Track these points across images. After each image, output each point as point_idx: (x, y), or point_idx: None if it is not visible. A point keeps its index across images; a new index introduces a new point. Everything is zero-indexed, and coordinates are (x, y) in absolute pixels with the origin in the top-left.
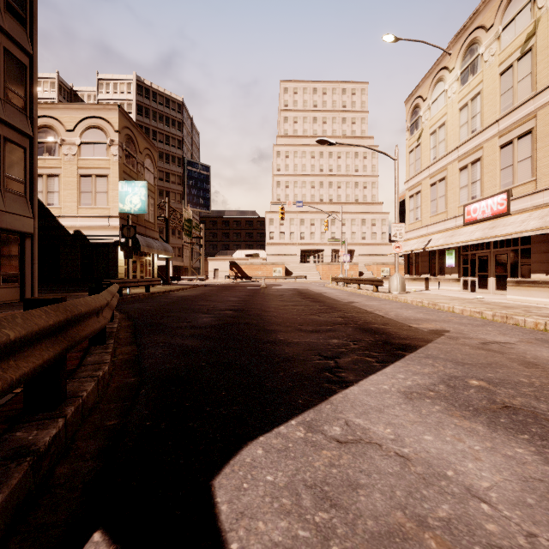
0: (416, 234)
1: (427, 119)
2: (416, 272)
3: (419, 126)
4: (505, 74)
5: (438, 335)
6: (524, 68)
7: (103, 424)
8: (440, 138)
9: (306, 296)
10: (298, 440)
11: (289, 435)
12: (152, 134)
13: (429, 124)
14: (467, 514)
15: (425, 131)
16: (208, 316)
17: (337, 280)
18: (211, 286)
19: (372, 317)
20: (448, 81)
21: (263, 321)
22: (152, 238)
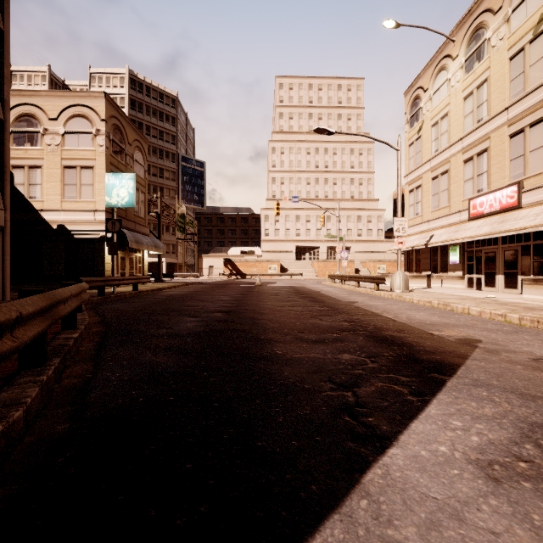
0: (416, 230)
1: (428, 110)
2: (416, 269)
3: (419, 118)
4: (515, 58)
5: (472, 347)
6: (537, 50)
7: None
8: (442, 129)
9: (304, 295)
10: None
11: None
12: (145, 129)
13: (430, 116)
14: None
15: (426, 123)
16: (194, 319)
17: (334, 278)
18: (204, 284)
19: (382, 321)
20: (451, 70)
21: (257, 326)
22: (142, 233)
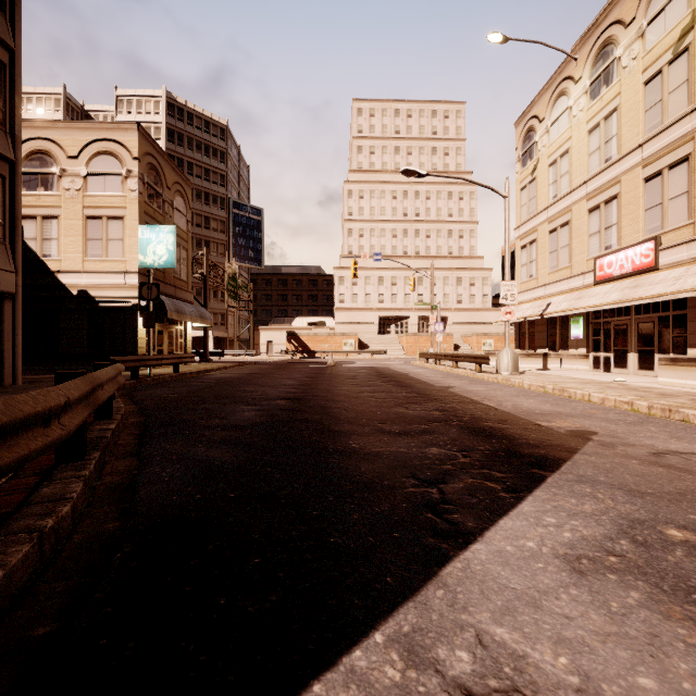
0: (530, 296)
1: (545, 146)
2: (530, 345)
3: (533, 155)
4: (651, 83)
5: (584, 440)
6: (678, 74)
7: (26, 634)
8: (562, 170)
9: (387, 378)
10: (391, 693)
11: (372, 676)
12: (187, 167)
13: (547, 152)
14: None
15: (541, 162)
16: (252, 408)
17: (427, 357)
18: (262, 364)
19: (482, 410)
20: (573, 96)
21: (329, 416)
22: (184, 300)
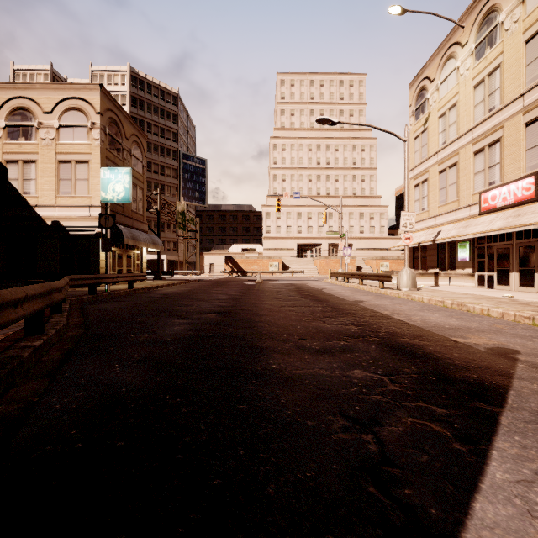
0: (422, 226)
1: (435, 101)
2: (422, 266)
3: (425, 109)
4: (532, 41)
5: (511, 361)
6: None
7: None
8: (450, 120)
9: (305, 293)
10: None
11: None
12: (146, 126)
13: (437, 107)
14: None
15: (432, 114)
16: (183, 322)
17: (337, 275)
18: (204, 282)
19: (394, 325)
20: (460, 58)
21: (252, 331)
22: (140, 230)
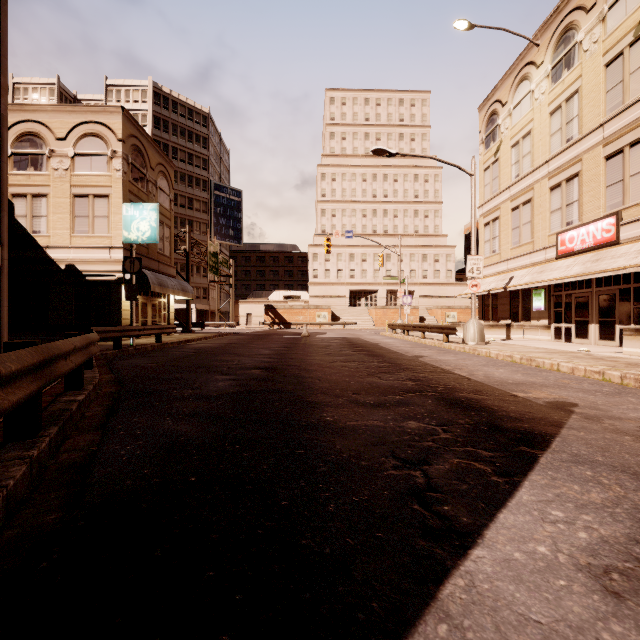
0: (493, 270)
1: (507, 128)
2: (493, 317)
3: (496, 137)
4: (613, 64)
5: (566, 413)
6: (639, 55)
7: None
8: (524, 151)
9: (359, 347)
10: None
11: None
12: (171, 151)
13: (510, 134)
14: None
15: (504, 143)
16: (227, 377)
17: (395, 327)
18: (241, 335)
19: (455, 380)
20: (535, 80)
21: (303, 386)
22: (167, 275)
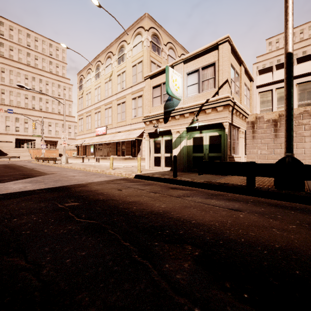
0: (81, 137)
1: (85, 87)
2: (81, 154)
3: (82, 88)
4: (106, 84)
5: (51, 174)
6: (110, 85)
7: None
8: (89, 97)
9: (9, 167)
10: None
11: None
12: None
13: (86, 90)
14: (7, 188)
15: (84, 92)
16: None
17: (38, 159)
18: None
19: (35, 172)
20: (92, 75)
21: None
22: None
